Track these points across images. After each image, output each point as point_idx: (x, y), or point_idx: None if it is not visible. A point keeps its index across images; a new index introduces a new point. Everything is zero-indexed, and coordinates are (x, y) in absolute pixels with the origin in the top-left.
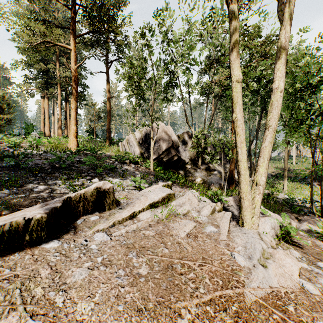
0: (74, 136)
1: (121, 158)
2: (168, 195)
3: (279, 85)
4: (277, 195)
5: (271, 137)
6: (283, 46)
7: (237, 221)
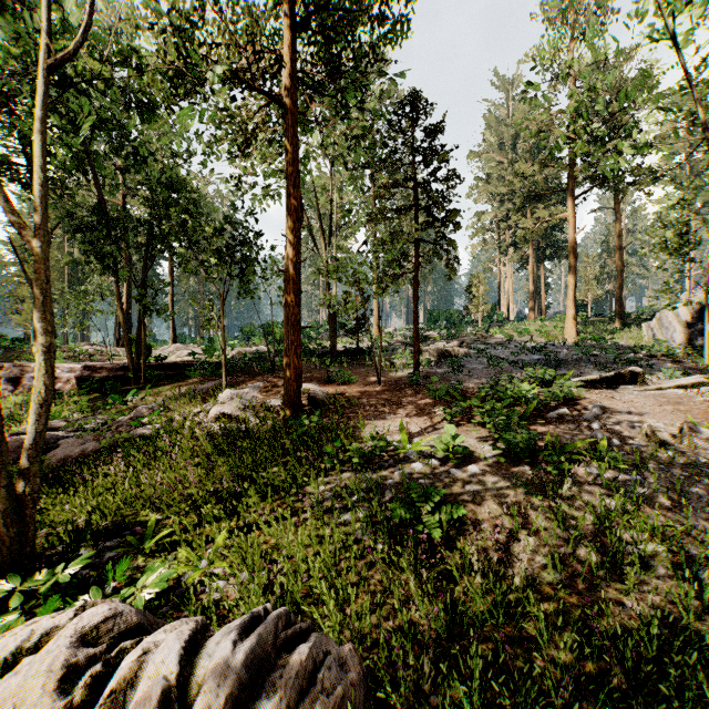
0: (572, 323)
1: (646, 350)
2: (699, 382)
3: None
4: None
5: None
6: None
7: None
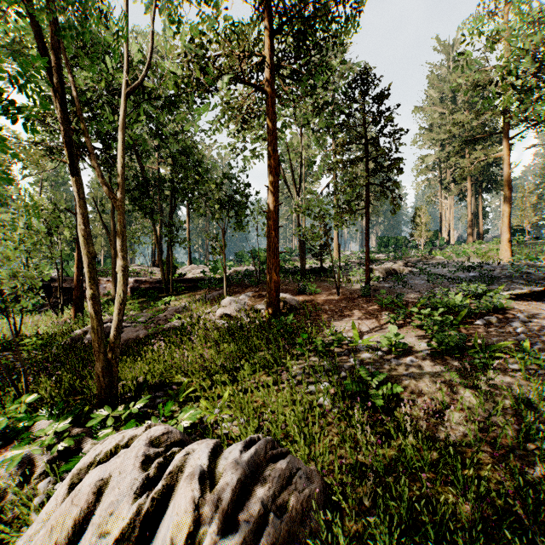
0: (507, 245)
1: None
2: None
3: None
4: None
5: None
6: None
7: None
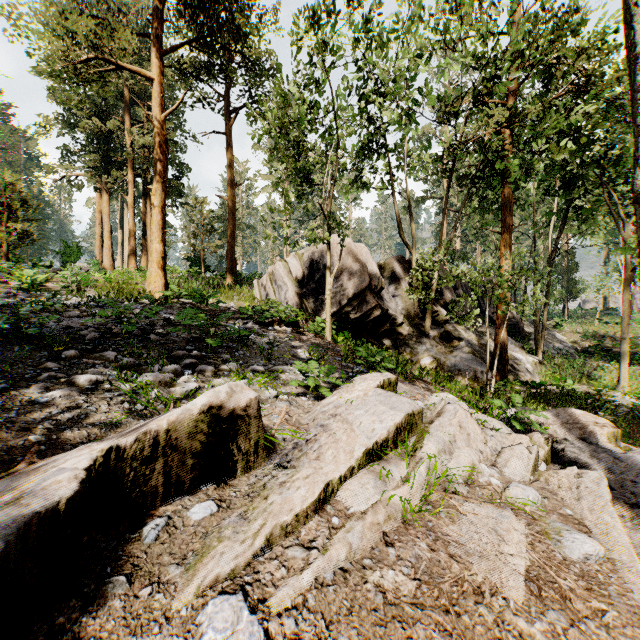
0: (158, 266)
1: (260, 314)
2: (409, 416)
3: None
4: (609, 396)
5: None
6: None
7: (626, 503)
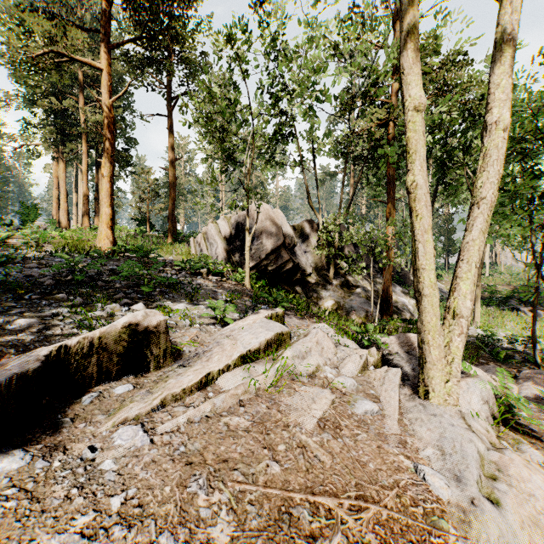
0: (107, 226)
1: (192, 266)
2: (278, 335)
3: (502, 115)
4: None
5: (485, 221)
6: (510, 39)
7: (412, 387)
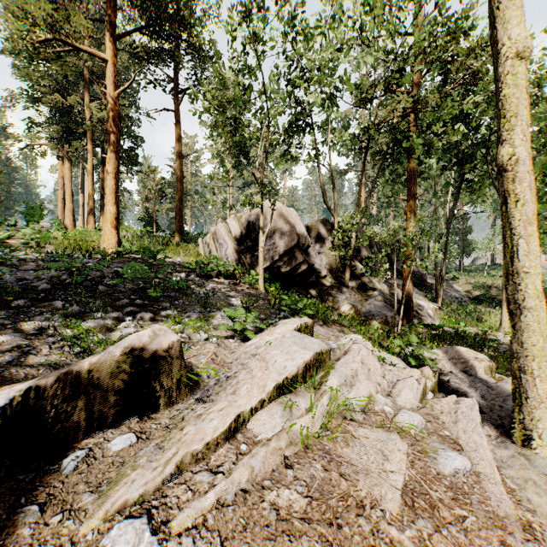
0: (112, 225)
1: (202, 268)
2: (318, 355)
3: None
4: (493, 336)
5: None
6: None
7: (494, 425)
